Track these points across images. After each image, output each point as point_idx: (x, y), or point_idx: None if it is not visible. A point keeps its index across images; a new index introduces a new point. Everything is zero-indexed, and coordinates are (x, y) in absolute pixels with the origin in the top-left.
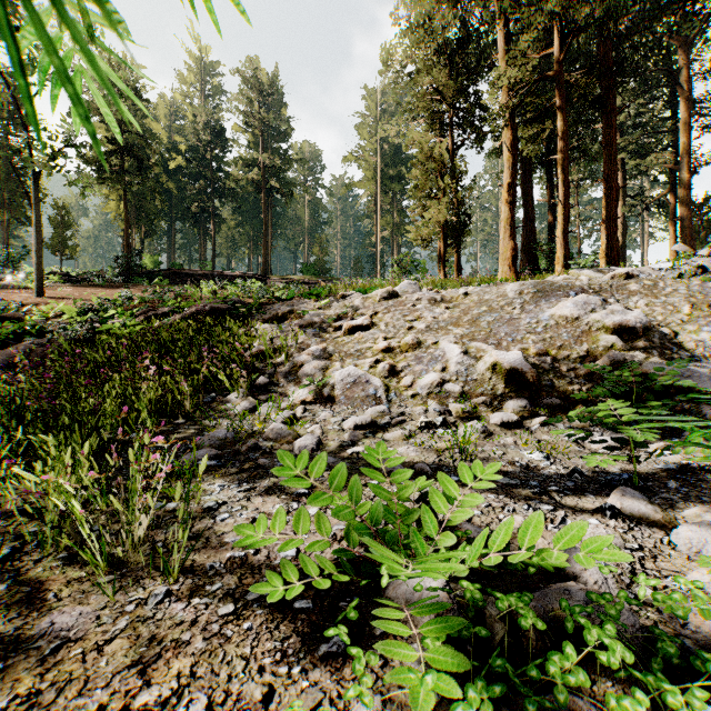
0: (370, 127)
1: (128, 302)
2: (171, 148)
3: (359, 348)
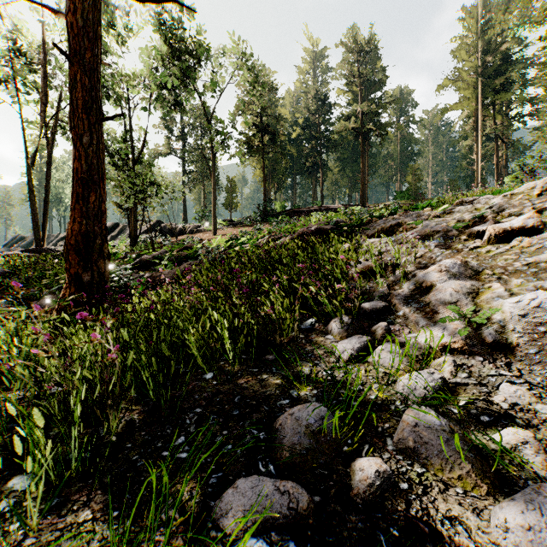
0: (469, 45)
1: (258, 232)
2: (293, 124)
3: (528, 260)
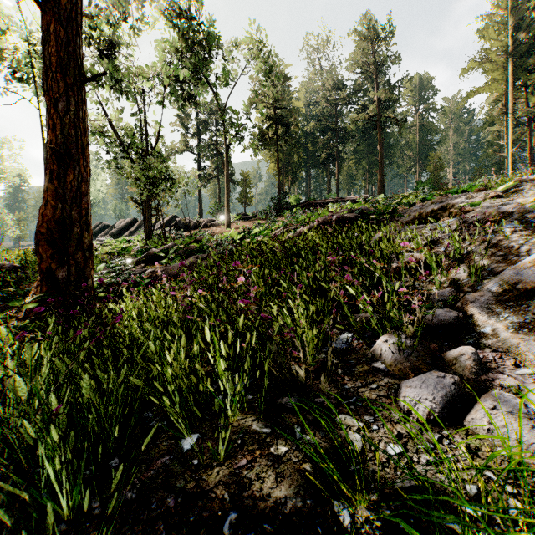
0: (497, 23)
1: (272, 224)
2: (307, 117)
3: None
